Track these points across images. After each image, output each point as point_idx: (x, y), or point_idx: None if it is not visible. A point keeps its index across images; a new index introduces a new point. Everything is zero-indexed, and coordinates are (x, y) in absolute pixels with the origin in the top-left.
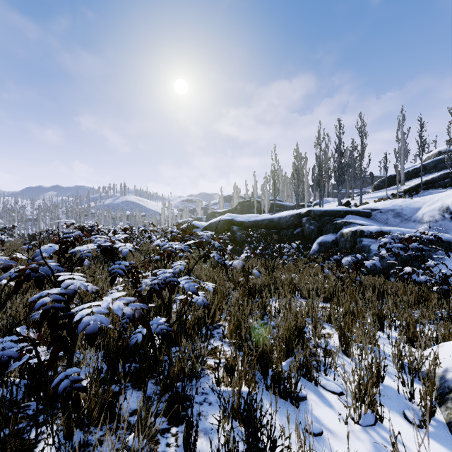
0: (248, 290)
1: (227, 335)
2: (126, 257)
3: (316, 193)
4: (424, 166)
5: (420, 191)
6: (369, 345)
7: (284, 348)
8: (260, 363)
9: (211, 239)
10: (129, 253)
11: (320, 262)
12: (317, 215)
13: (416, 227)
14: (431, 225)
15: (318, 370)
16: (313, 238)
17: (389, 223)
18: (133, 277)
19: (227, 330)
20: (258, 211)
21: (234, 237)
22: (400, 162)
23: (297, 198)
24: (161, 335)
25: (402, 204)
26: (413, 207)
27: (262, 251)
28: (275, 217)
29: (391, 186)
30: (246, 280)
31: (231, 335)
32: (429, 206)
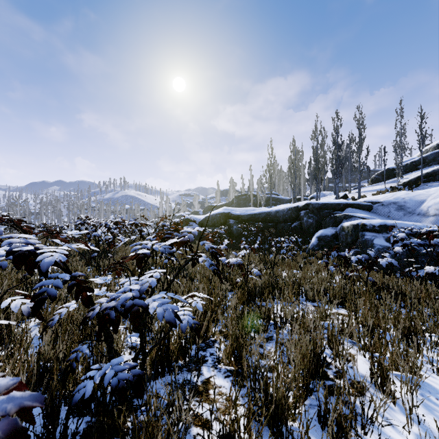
0: (247, 292)
1: (223, 359)
2: (118, 252)
3: (312, 187)
4: (423, 159)
5: (420, 183)
6: (408, 374)
7: (301, 388)
8: (271, 416)
9: (200, 237)
10: (122, 247)
11: (320, 257)
12: (316, 208)
13: (421, 220)
14: (437, 219)
15: (361, 438)
16: (311, 232)
17: (391, 216)
18: (76, 298)
19: (223, 354)
20: (255, 205)
21: (231, 231)
22: (399, 155)
23: (294, 191)
24: (118, 390)
25: (405, 197)
26: (417, 200)
27: (259, 244)
28: (272, 210)
29: (389, 179)
30: (245, 281)
31: (228, 359)
32: (435, 199)
